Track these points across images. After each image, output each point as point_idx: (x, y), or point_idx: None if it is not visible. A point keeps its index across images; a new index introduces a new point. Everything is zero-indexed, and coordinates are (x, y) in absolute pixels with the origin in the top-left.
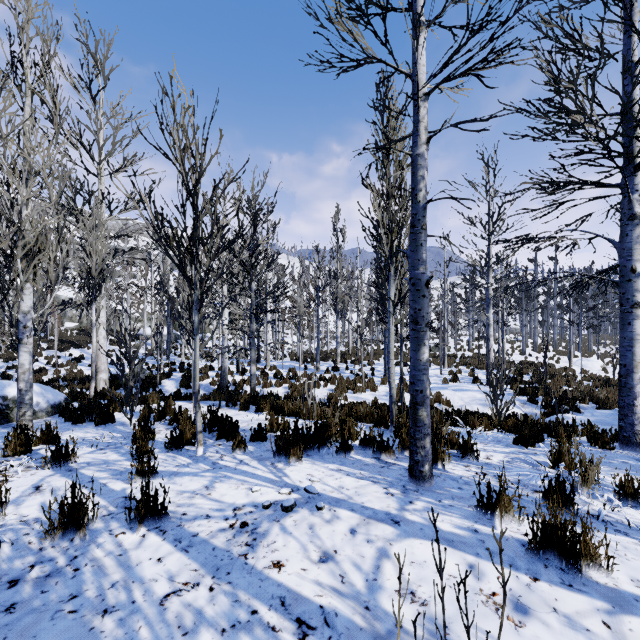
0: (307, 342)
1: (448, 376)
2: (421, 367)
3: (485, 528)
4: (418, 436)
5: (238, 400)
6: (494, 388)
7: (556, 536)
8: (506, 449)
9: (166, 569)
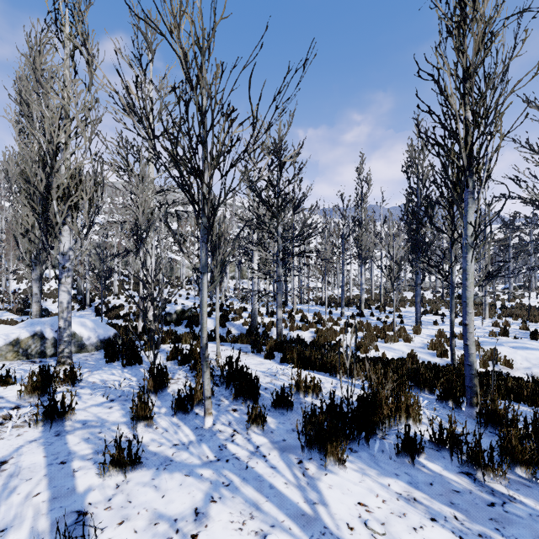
0: (329, 288)
1: (493, 328)
2: None
3: None
4: None
5: (265, 344)
6: None
7: None
8: None
9: None
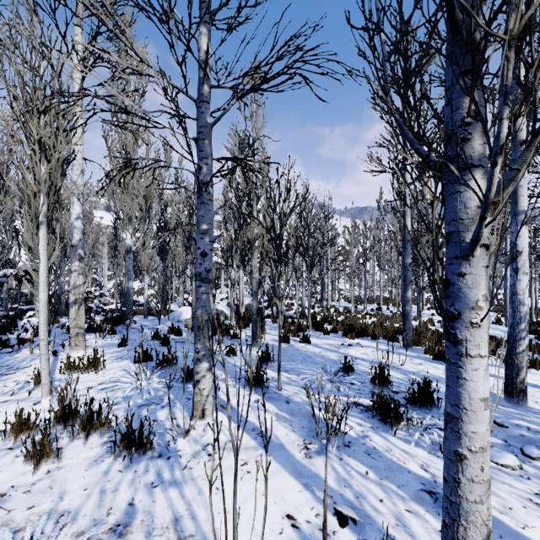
0: (357, 289)
1: None
2: (407, 300)
3: (423, 355)
4: (405, 328)
5: None
6: None
7: (443, 353)
8: None
9: (316, 349)
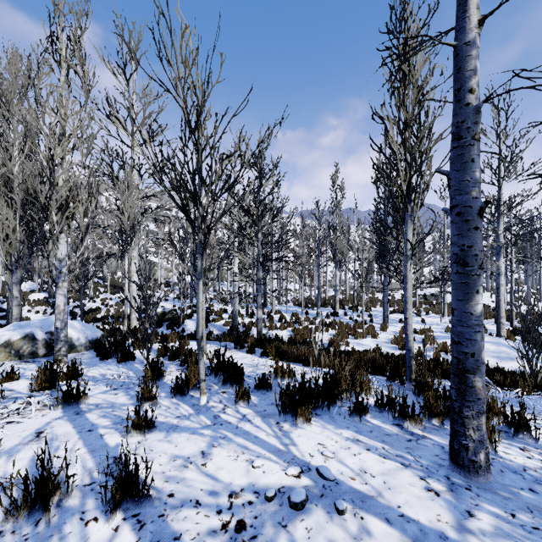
0: (307, 290)
1: (449, 325)
2: (472, 322)
3: None
4: (467, 413)
5: (246, 342)
6: (528, 344)
7: None
8: None
9: None
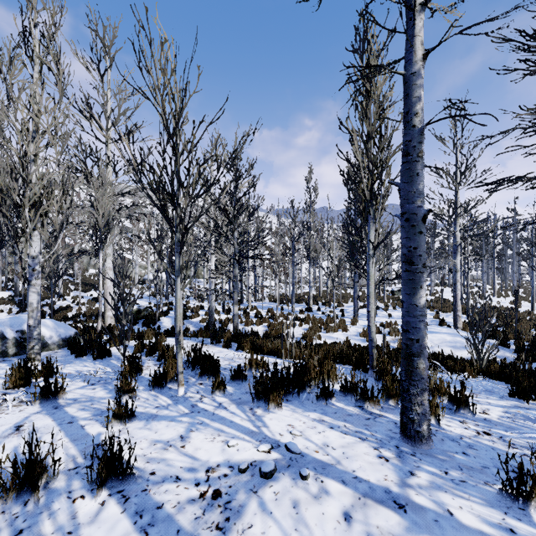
0: (283, 286)
1: None
2: (417, 313)
3: (523, 526)
4: (413, 391)
5: (222, 337)
6: (475, 333)
7: None
8: (502, 402)
9: None
